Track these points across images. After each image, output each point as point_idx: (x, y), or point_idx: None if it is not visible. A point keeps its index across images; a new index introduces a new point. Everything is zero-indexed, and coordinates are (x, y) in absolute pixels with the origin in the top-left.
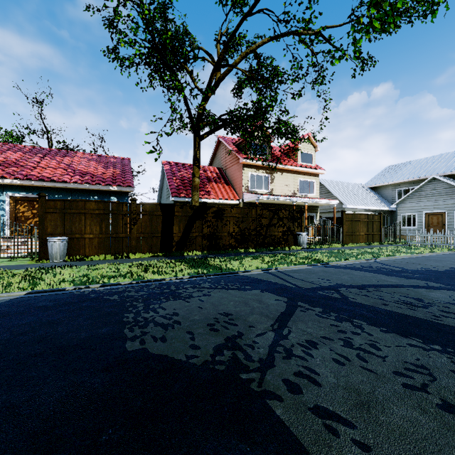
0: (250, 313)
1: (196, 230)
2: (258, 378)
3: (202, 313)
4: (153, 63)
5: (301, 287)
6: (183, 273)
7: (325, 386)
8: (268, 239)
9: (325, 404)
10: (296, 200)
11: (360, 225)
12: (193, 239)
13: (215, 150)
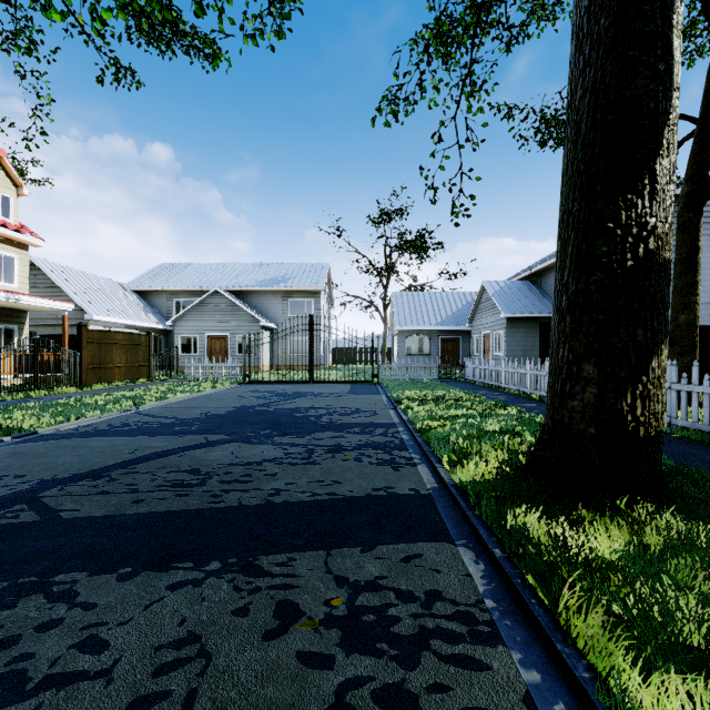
0: None
1: None
2: None
3: None
4: None
5: None
6: None
7: None
8: None
9: None
10: None
11: (115, 350)
12: None
13: None
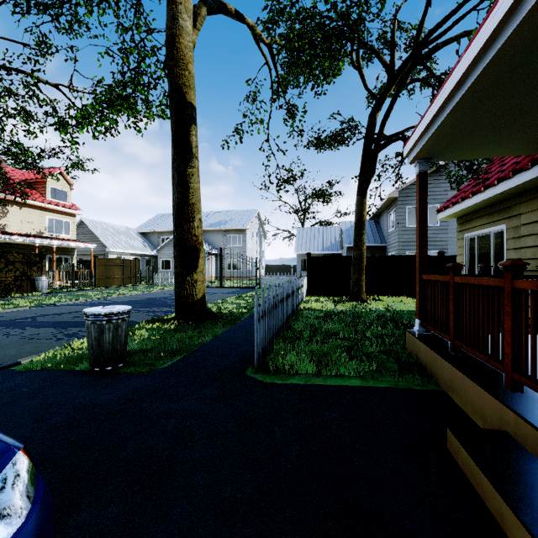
0: None
1: None
2: None
3: None
4: None
5: (2, 320)
6: None
7: None
8: None
9: None
10: (39, 242)
11: (115, 269)
12: None
13: None
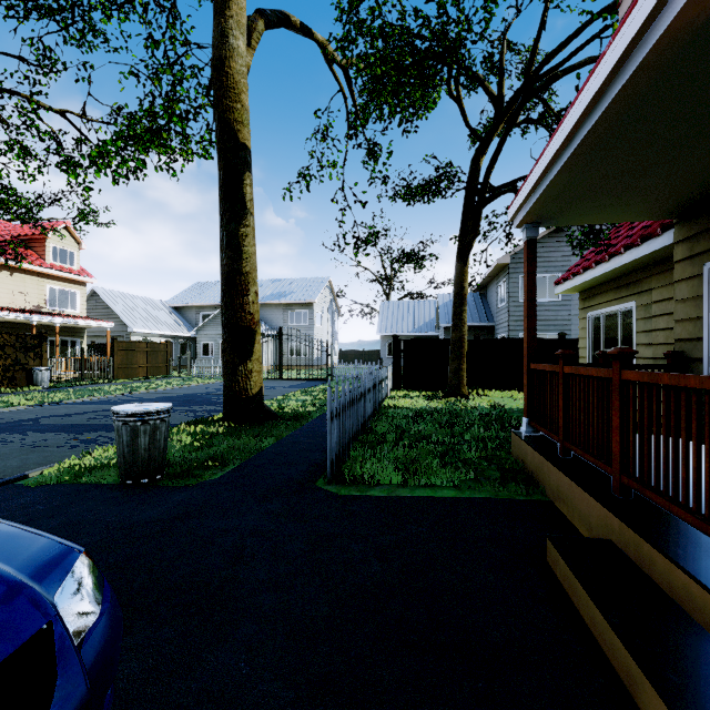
0: None
1: None
2: None
3: None
4: None
5: None
6: None
7: None
8: None
9: None
10: (37, 319)
11: (140, 355)
12: None
13: None
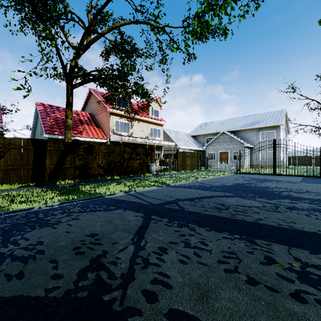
0: (114, 230)
1: (69, 162)
2: (120, 296)
3: (69, 238)
4: (24, 11)
5: (153, 203)
6: (54, 200)
7: (175, 287)
8: (129, 168)
9: (177, 306)
10: (148, 141)
11: (187, 158)
12: (65, 170)
13: (86, 99)
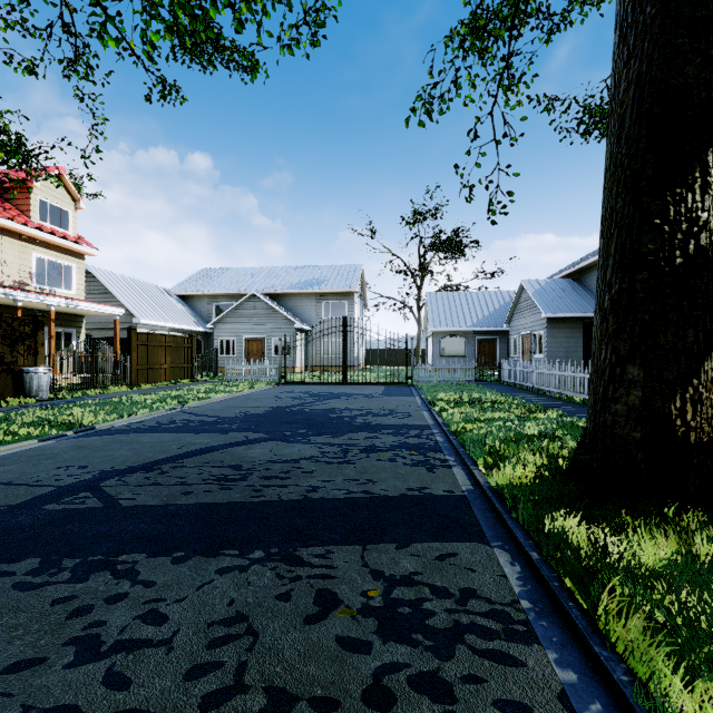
0: None
1: None
2: None
3: None
4: None
5: None
6: None
7: None
8: None
9: None
10: (24, 298)
11: (161, 352)
12: None
13: None
